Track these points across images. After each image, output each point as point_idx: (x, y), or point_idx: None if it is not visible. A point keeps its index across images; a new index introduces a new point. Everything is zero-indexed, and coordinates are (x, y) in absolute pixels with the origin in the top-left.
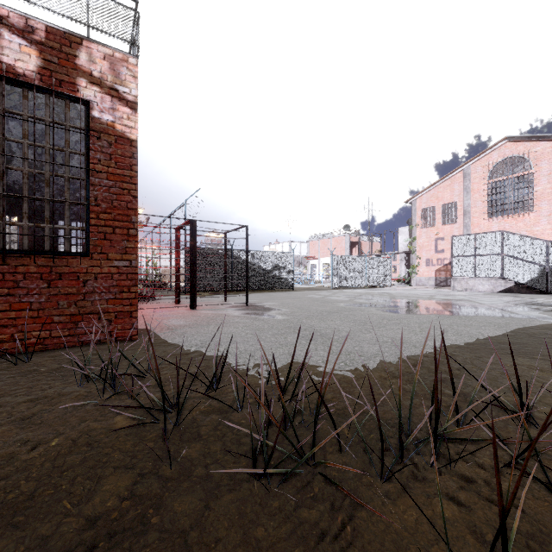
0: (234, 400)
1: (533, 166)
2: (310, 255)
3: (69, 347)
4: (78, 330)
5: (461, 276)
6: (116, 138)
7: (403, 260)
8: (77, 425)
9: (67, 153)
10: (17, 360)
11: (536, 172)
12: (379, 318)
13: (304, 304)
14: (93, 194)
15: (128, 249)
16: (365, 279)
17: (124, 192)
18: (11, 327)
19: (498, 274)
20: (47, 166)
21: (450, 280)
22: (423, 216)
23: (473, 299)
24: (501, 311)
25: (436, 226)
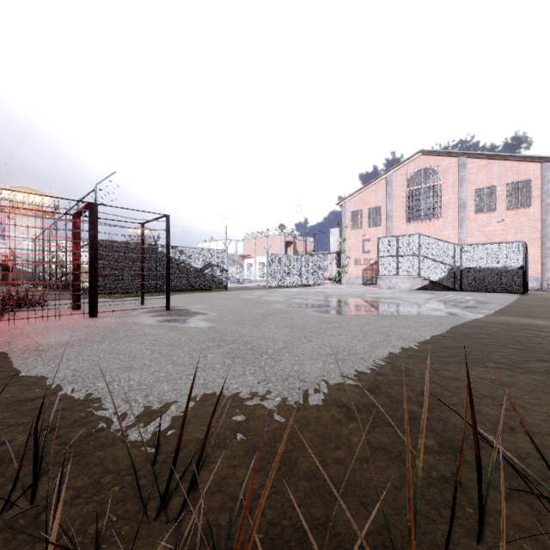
0: (58, 532)
1: (441, 178)
2: (246, 254)
3: None
4: None
5: (385, 275)
6: None
7: (334, 259)
8: None
9: None
10: None
11: (444, 184)
12: (318, 321)
13: (237, 307)
14: None
15: None
16: (300, 278)
17: None
18: None
19: (416, 273)
20: None
21: (375, 279)
22: (352, 219)
23: (399, 297)
24: (428, 309)
25: (364, 228)
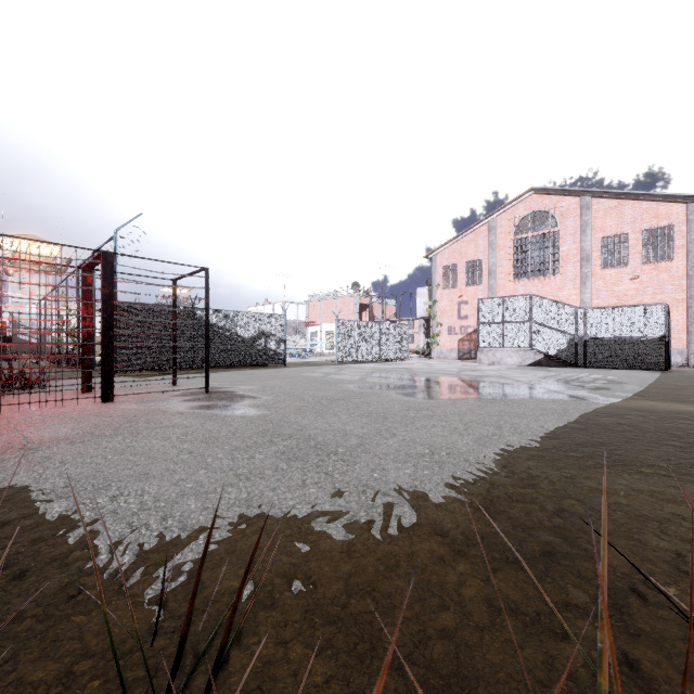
0: None
1: (559, 224)
2: (310, 320)
3: None
4: None
5: (487, 347)
6: None
7: (422, 327)
8: None
9: None
10: None
11: (562, 231)
12: (404, 408)
13: (297, 388)
14: None
15: None
16: (378, 351)
17: None
18: None
19: (527, 345)
20: None
21: (474, 352)
22: (445, 275)
23: (507, 375)
24: (546, 391)
25: (459, 287)
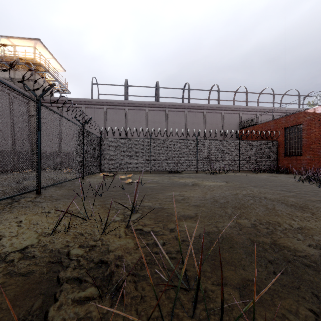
0: None
1: None
2: None
3: None
4: None
5: None
6: None
7: None
8: None
9: None
10: None
11: None
12: None
13: None
14: None
15: None
16: None
17: None
18: None
19: None
20: None
21: None
22: None
23: None
24: None
25: None
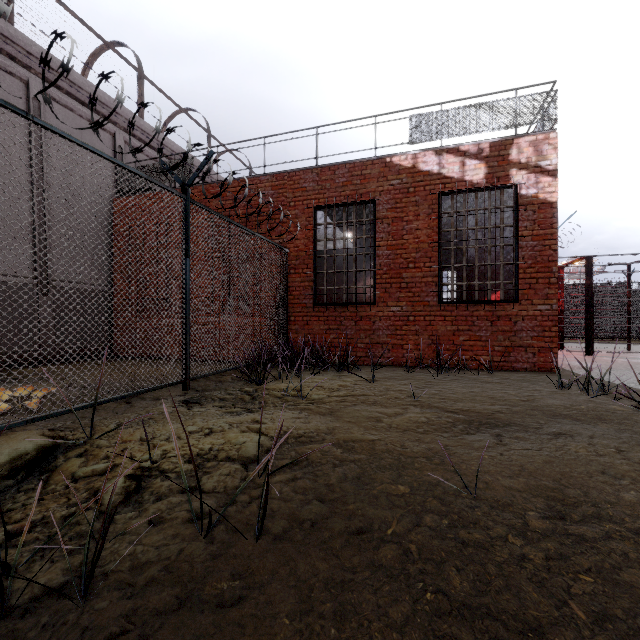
0: None
1: None
2: None
3: (504, 370)
4: (510, 358)
5: None
6: (539, 205)
7: None
8: (585, 403)
9: (501, 228)
10: (484, 372)
11: None
12: None
13: None
14: (521, 254)
15: (549, 295)
16: None
17: (545, 248)
18: (470, 351)
19: None
20: (489, 240)
21: None
22: None
23: None
24: None
25: None
